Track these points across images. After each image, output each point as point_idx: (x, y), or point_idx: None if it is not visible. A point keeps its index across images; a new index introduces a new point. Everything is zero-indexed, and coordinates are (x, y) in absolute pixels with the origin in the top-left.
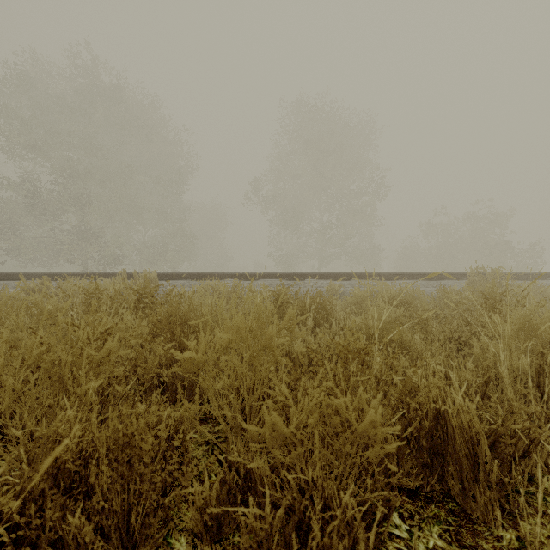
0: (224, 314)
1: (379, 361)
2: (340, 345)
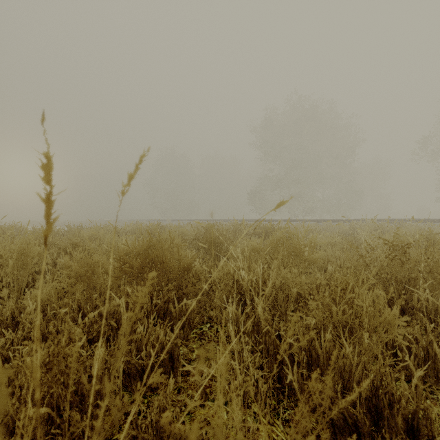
0: None
1: None
2: None
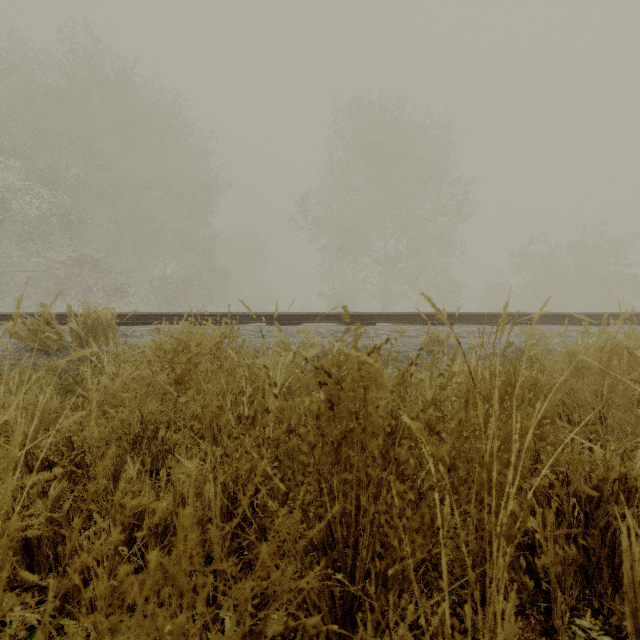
0: None
1: None
2: None
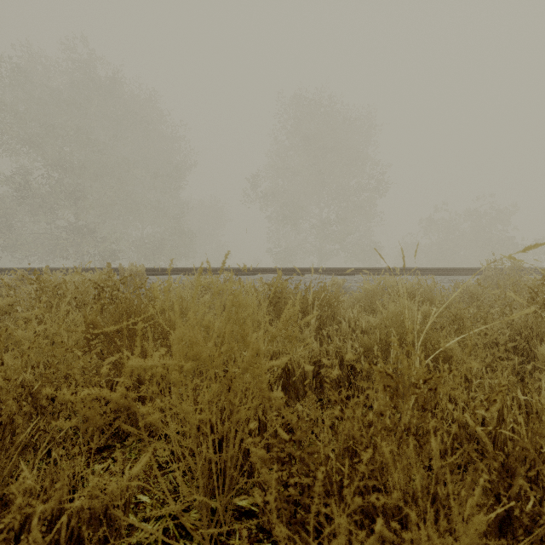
0: (206, 312)
1: (422, 383)
2: (387, 374)
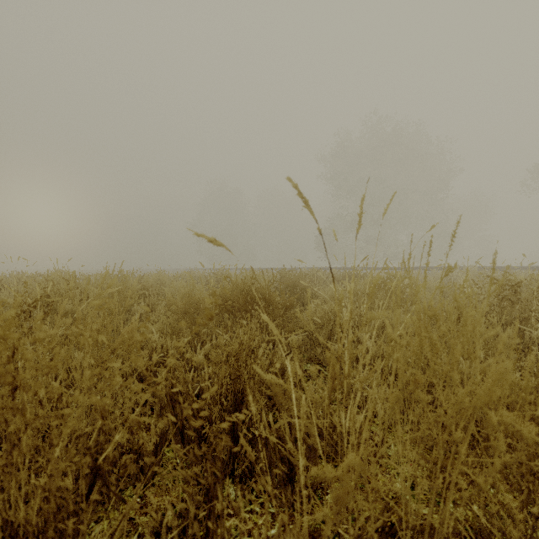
0: None
1: None
2: None
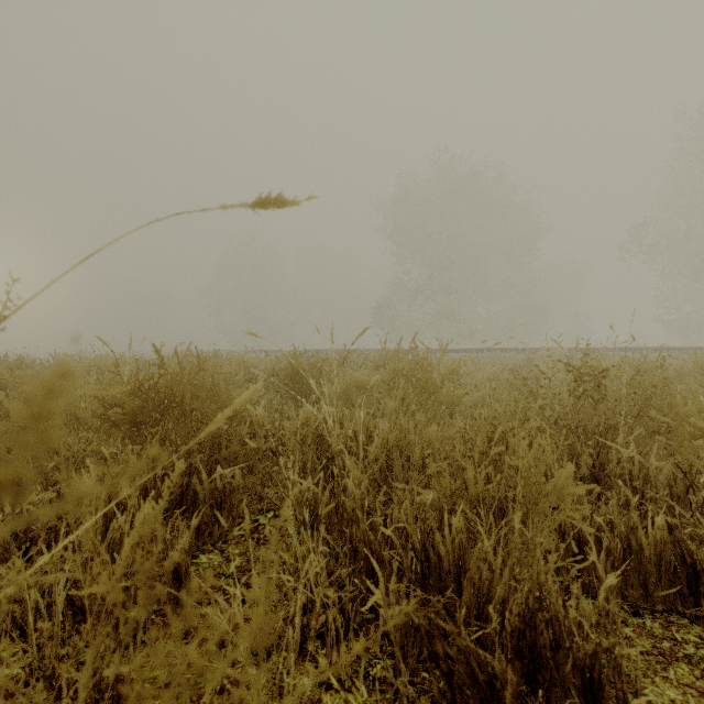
0: None
1: None
2: None
